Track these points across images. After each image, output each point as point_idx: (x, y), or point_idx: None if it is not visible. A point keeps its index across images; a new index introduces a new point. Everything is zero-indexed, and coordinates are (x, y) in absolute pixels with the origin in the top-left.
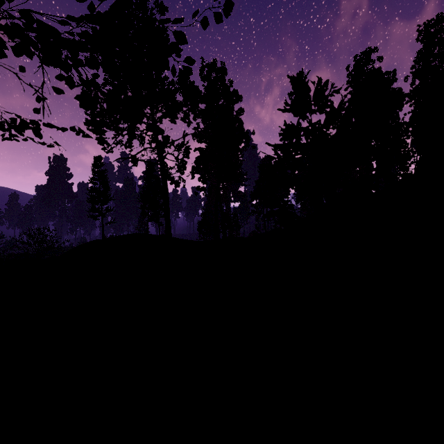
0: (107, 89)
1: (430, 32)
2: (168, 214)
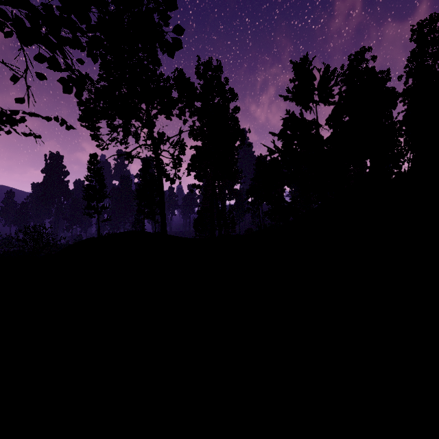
0: (102, 85)
1: (423, 32)
2: (164, 211)
